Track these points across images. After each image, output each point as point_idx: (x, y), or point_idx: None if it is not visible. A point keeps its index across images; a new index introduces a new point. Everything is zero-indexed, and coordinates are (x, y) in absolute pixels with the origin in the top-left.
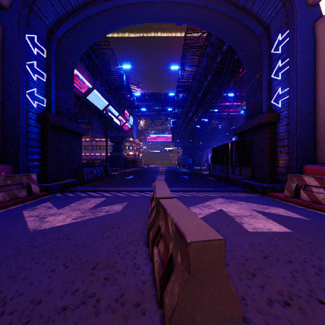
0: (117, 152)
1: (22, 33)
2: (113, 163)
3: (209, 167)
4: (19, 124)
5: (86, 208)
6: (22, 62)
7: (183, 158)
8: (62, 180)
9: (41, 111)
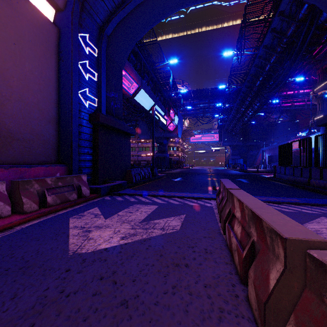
0: (162, 152)
1: (75, 31)
2: (158, 164)
3: (274, 169)
4: (72, 124)
5: (136, 221)
6: (74, 61)
7: (231, 158)
8: (111, 181)
9: (93, 111)
